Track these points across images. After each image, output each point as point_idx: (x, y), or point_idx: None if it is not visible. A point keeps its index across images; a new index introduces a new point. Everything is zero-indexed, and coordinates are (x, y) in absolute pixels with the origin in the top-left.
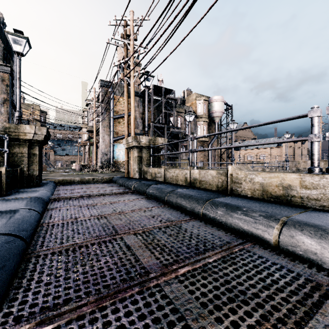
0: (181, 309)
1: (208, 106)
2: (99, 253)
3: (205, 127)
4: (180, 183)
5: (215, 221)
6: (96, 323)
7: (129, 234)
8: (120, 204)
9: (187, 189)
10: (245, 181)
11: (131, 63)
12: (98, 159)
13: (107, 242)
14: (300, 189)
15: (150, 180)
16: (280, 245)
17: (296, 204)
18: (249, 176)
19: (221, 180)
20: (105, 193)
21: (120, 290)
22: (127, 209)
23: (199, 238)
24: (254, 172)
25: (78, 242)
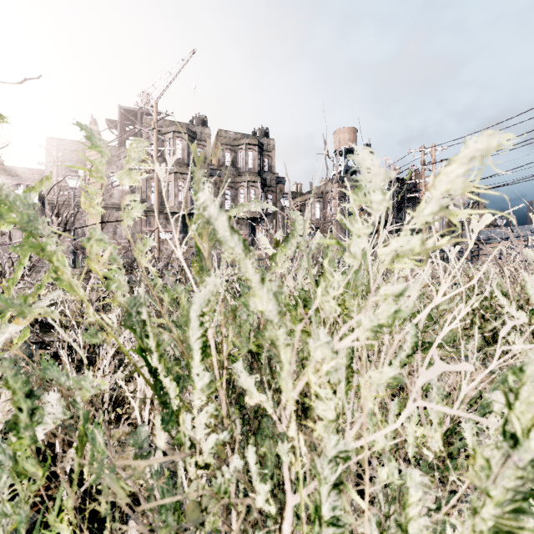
0: None
1: None
2: None
3: (444, 218)
4: None
5: None
6: None
7: None
8: None
9: None
10: None
11: None
12: None
13: None
14: None
15: None
16: None
17: None
18: None
19: None
20: None
21: None
22: None
23: None
24: None
25: None
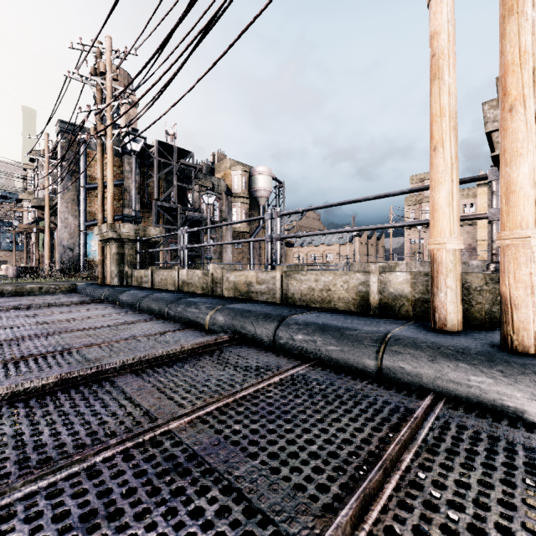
0: (89, 355)
1: (250, 180)
2: (30, 343)
3: (245, 211)
4: (169, 288)
5: (175, 318)
6: (18, 364)
7: (71, 332)
8: (73, 313)
9: (169, 293)
10: (224, 281)
11: (107, 114)
12: (57, 257)
13: (42, 337)
14: (256, 285)
15: (133, 286)
16: (209, 327)
17: (254, 299)
18: (226, 275)
19: (206, 281)
20: (56, 303)
21: (43, 354)
22: (81, 316)
23: (147, 331)
24: (229, 271)
25: (6, 339)
